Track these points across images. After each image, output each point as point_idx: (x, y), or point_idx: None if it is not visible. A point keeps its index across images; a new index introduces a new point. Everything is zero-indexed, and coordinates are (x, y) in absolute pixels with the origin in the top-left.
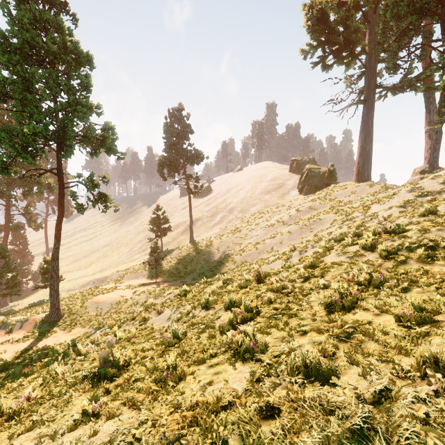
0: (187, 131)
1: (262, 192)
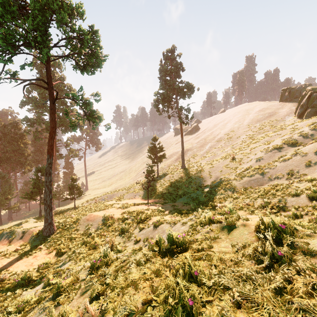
0: (179, 69)
1: (251, 121)
